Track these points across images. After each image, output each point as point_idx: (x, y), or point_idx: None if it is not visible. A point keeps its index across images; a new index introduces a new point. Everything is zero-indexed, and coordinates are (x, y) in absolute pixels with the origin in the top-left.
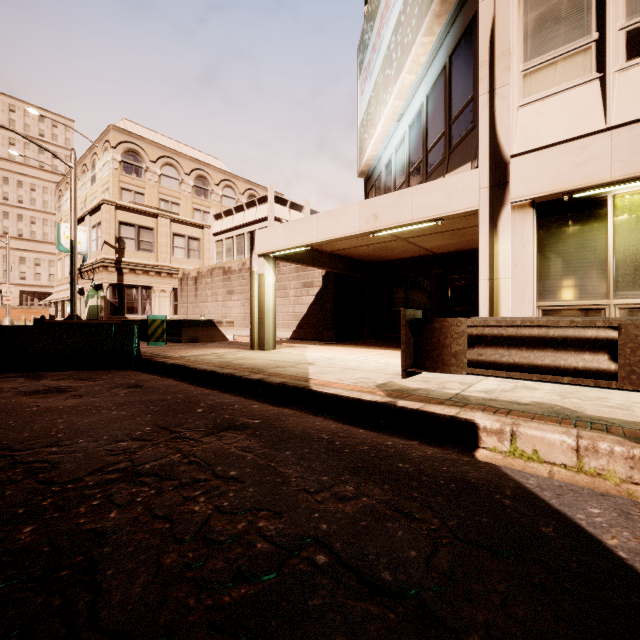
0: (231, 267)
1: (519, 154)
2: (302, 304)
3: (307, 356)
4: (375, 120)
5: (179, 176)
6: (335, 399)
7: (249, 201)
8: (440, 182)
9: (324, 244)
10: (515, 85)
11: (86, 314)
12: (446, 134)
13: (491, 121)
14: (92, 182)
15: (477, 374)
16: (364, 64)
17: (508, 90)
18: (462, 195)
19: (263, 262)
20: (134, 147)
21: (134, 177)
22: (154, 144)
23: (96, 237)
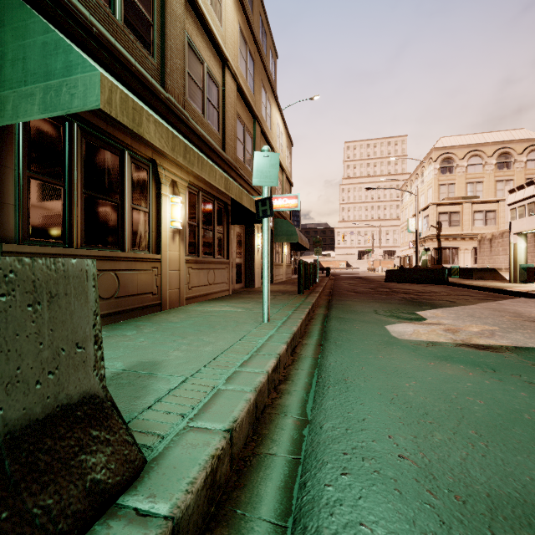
0: None
1: None
2: None
3: None
4: None
5: (482, 161)
6: (507, 291)
7: None
8: None
9: None
10: None
11: (420, 264)
12: None
13: None
14: (421, 184)
15: None
16: None
17: None
18: None
19: (516, 237)
20: (447, 155)
21: (447, 175)
22: (462, 147)
23: (426, 223)
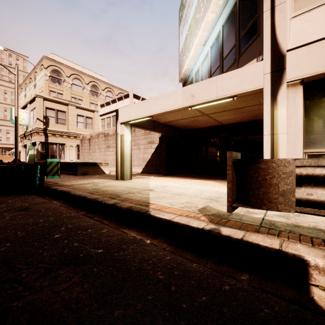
0: (108, 133)
1: (293, 49)
2: (148, 153)
3: (149, 184)
4: (189, 47)
5: (82, 85)
6: (168, 224)
7: (119, 97)
8: (236, 71)
9: (160, 118)
10: (288, 4)
11: (28, 159)
12: (236, 45)
13: (272, 28)
14: (34, 87)
15: (307, 213)
16: (183, 17)
17: (284, 6)
18: (251, 79)
19: (123, 127)
20: (57, 68)
21: (57, 85)
22: (68, 67)
23: (33, 116)
